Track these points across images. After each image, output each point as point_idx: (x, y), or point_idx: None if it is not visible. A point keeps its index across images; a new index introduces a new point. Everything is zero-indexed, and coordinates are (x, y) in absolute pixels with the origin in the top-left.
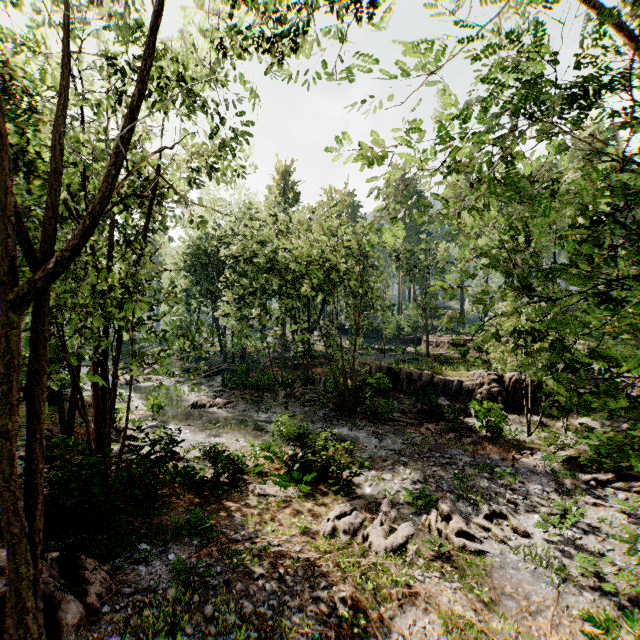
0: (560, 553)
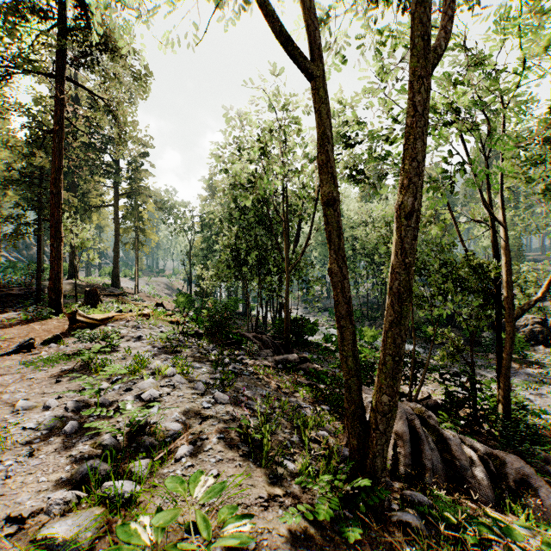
0: None
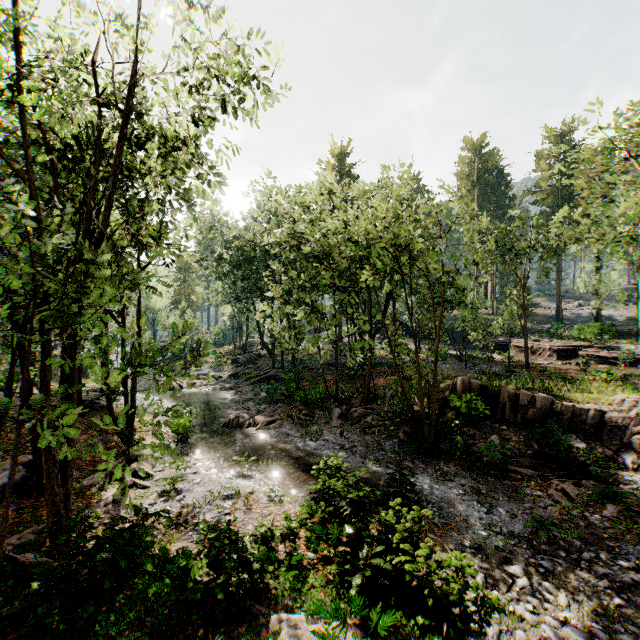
0: None
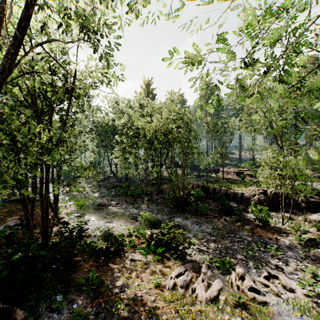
0: (315, 304)
